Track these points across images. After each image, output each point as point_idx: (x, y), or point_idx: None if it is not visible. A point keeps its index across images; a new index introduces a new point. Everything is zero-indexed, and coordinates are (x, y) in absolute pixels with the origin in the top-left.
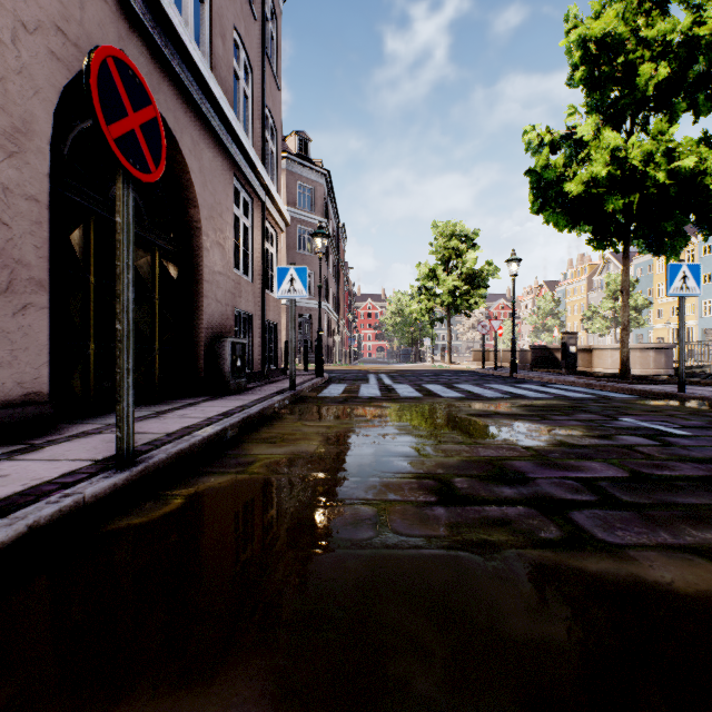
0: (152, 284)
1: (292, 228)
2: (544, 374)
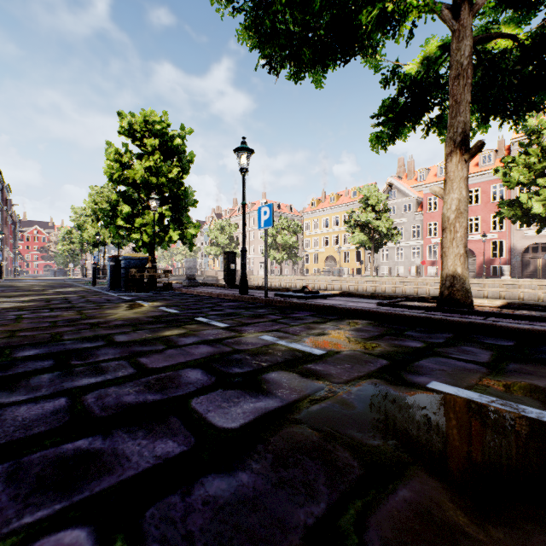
0: None
1: None
2: None
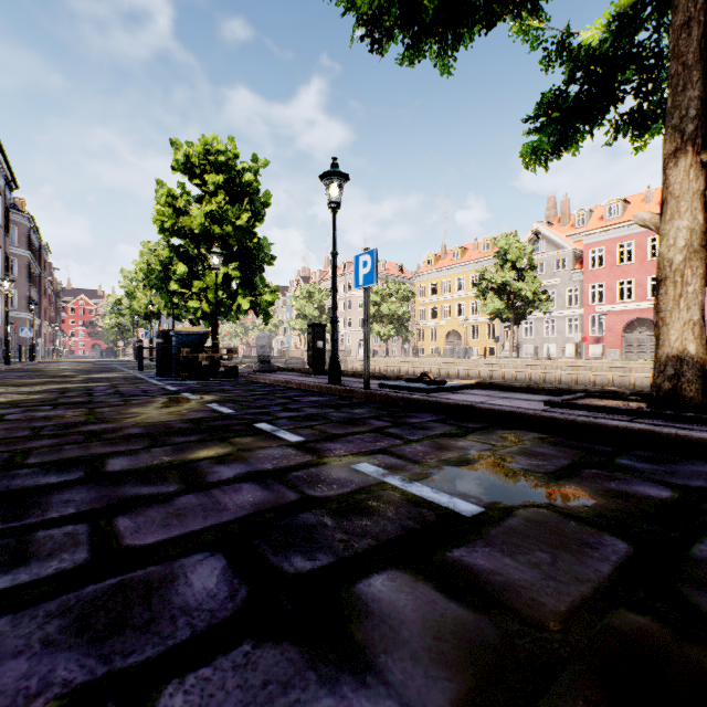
0: None
1: None
2: None
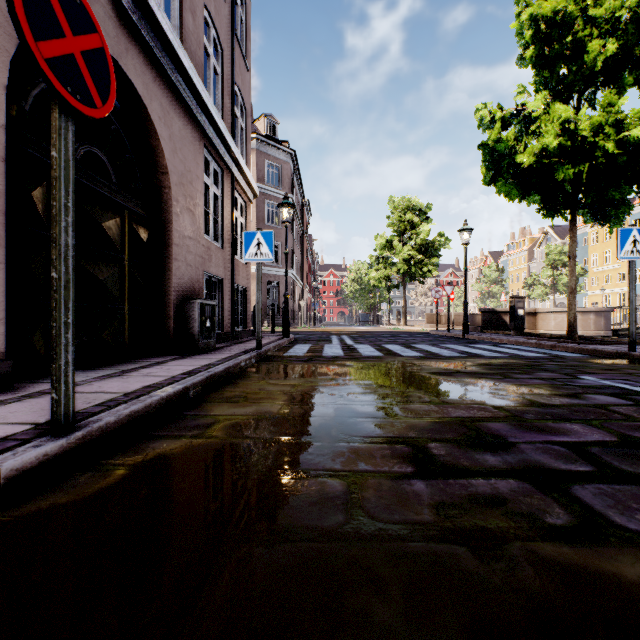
0: (122, 246)
1: (261, 203)
2: (494, 335)
